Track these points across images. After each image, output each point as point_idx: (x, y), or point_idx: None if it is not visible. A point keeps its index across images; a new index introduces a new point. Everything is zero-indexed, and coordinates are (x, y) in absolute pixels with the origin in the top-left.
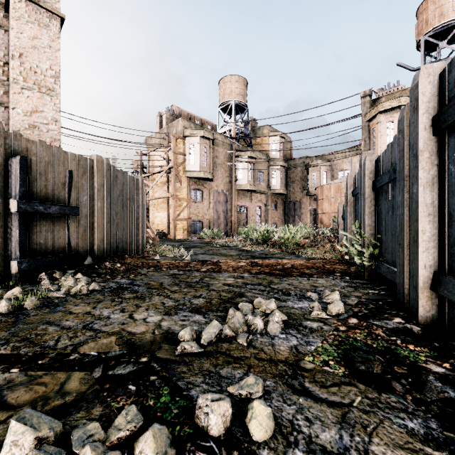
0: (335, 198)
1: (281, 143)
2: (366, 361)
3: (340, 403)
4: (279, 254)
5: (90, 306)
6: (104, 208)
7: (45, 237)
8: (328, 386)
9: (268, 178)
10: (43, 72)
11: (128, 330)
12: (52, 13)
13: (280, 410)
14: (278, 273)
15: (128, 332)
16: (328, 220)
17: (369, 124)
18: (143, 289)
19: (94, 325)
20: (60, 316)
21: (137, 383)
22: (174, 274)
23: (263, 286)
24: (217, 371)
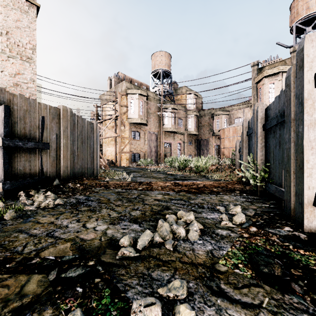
0: (233, 137)
1: (195, 99)
2: (268, 264)
3: (252, 304)
4: (194, 176)
5: (54, 217)
6: (68, 144)
7: (24, 165)
8: (239, 287)
9: (185, 123)
10: (24, 46)
11: (81, 237)
12: (30, 2)
13: (202, 311)
14: (194, 191)
15: (80, 239)
16: (228, 153)
17: (257, 85)
18: (95, 204)
19: (55, 233)
20: (30, 225)
21: (84, 285)
22: (118, 192)
23: (183, 201)
24: (149, 273)
